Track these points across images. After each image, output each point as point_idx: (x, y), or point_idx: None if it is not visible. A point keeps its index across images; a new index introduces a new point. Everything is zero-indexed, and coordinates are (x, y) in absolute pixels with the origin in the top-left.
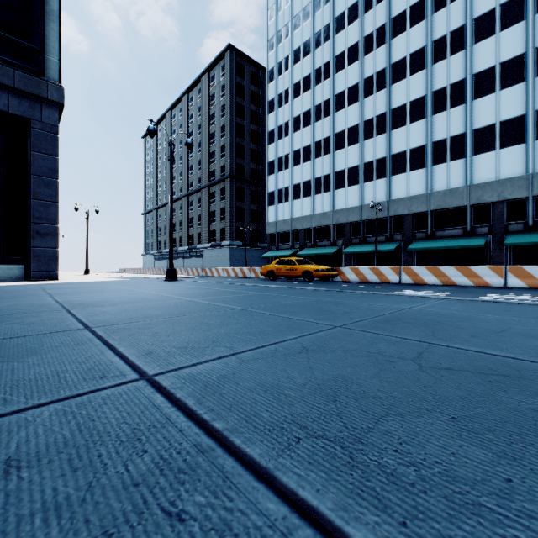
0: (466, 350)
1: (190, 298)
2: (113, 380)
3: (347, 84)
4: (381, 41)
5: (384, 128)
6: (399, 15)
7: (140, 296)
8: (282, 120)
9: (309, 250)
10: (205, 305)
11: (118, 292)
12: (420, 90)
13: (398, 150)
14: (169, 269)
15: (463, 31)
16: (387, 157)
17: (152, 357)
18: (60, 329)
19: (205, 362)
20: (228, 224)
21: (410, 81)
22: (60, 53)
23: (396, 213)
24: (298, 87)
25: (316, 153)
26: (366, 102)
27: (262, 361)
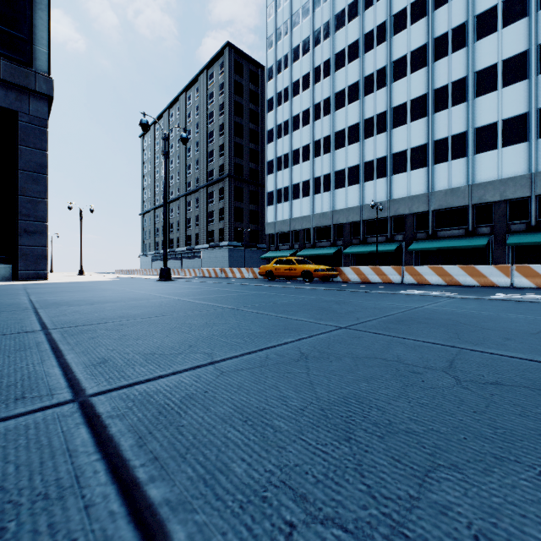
0: (507, 356)
1: (179, 297)
2: (30, 403)
3: (347, 82)
4: (381, 39)
5: (385, 126)
6: (400, 12)
7: (126, 295)
8: (282, 119)
9: (309, 251)
10: (193, 304)
11: (103, 291)
12: (421, 88)
13: (398, 148)
14: (163, 268)
15: (465, 28)
16: (388, 156)
17: (103, 368)
18: (9, 332)
19: (171, 375)
20: (226, 225)
21: (411, 79)
22: (49, 43)
23: (397, 213)
24: (297, 86)
25: (316, 152)
26: (366, 100)
27: (247, 373)
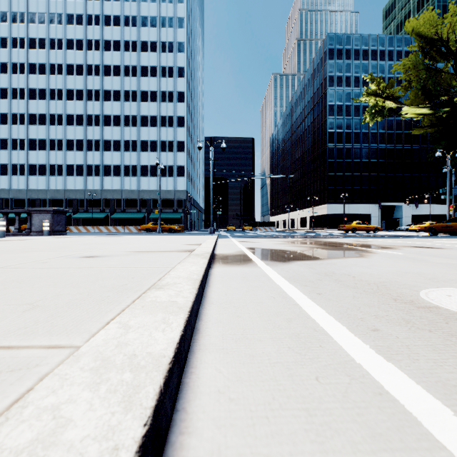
0: None
1: None
2: None
3: (76, 112)
4: (98, 98)
5: (100, 148)
6: (108, 91)
7: None
8: (17, 110)
9: None
10: None
11: None
12: (118, 136)
13: (107, 163)
14: None
15: (137, 118)
16: (101, 165)
17: None
18: None
19: None
20: None
21: (114, 129)
22: None
23: (106, 197)
24: (34, 93)
25: (51, 147)
26: (88, 128)
27: None
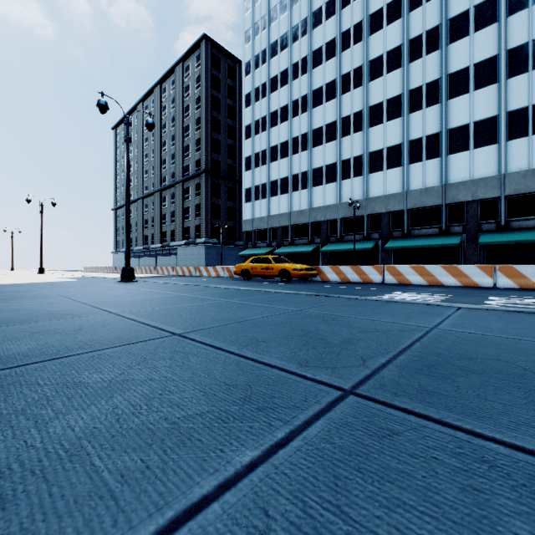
0: None
1: (118, 311)
2: None
3: (325, 80)
4: (358, 38)
5: (362, 125)
6: (376, 12)
7: (51, 307)
8: (259, 115)
9: (287, 249)
10: (127, 326)
11: (31, 299)
12: (397, 88)
13: (375, 147)
14: (125, 268)
15: (439, 31)
16: (365, 155)
17: None
18: None
19: None
20: (203, 221)
21: (387, 78)
22: None
23: (373, 212)
24: (275, 82)
25: (293, 149)
26: (343, 98)
27: None
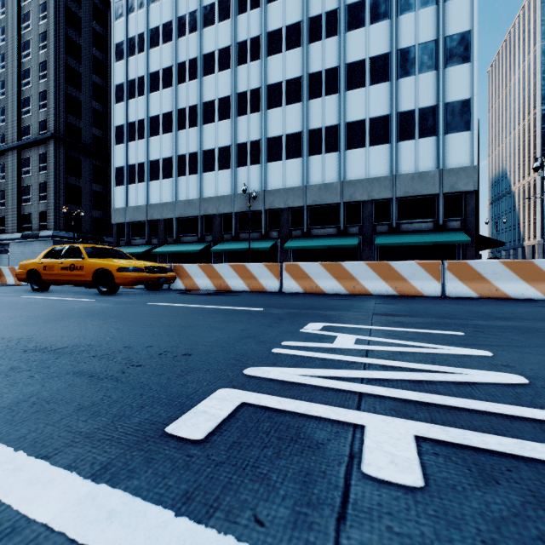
0: None
1: None
2: None
3: (218, 44)
4: (256, 2)
5: (259, 105)
6: None
7: None
8: (135, 73)
9: (170, 247)
10: None
11: None
12: (297, 69)
13: (274, 133)
14: None
15: (337, 15)
16: (263, 140)
17: None
18: None
19: None
20: (50, 206)
21: (287, 56)
22: None
23: (272, 207)
24: (156, 34)
25: (180, 123)
26: (239, 70)
27: None
